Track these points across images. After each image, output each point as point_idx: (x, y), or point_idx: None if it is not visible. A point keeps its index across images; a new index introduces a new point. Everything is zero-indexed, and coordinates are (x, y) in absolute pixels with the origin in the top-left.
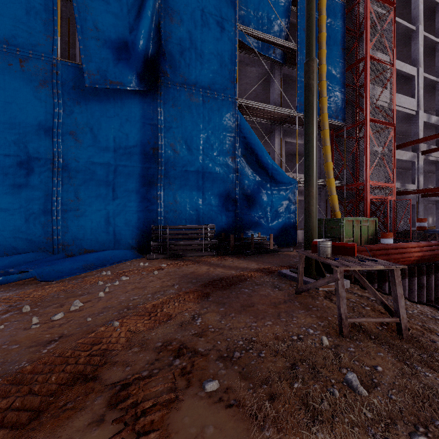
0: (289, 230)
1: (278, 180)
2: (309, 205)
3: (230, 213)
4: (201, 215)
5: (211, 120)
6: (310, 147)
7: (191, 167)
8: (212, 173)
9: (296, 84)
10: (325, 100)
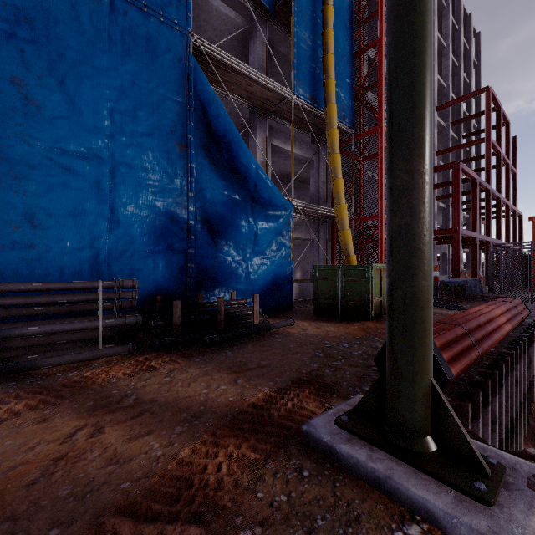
0: (282, 284)
1: (266, 198)
2: (413, 219)
3: (175, 255)
4: (106, 258)
5: (133, 55)
6: (418, 23)
7: (80, 146)
8: (134, 168)
9: (292, 47)
10: (333, 84)
